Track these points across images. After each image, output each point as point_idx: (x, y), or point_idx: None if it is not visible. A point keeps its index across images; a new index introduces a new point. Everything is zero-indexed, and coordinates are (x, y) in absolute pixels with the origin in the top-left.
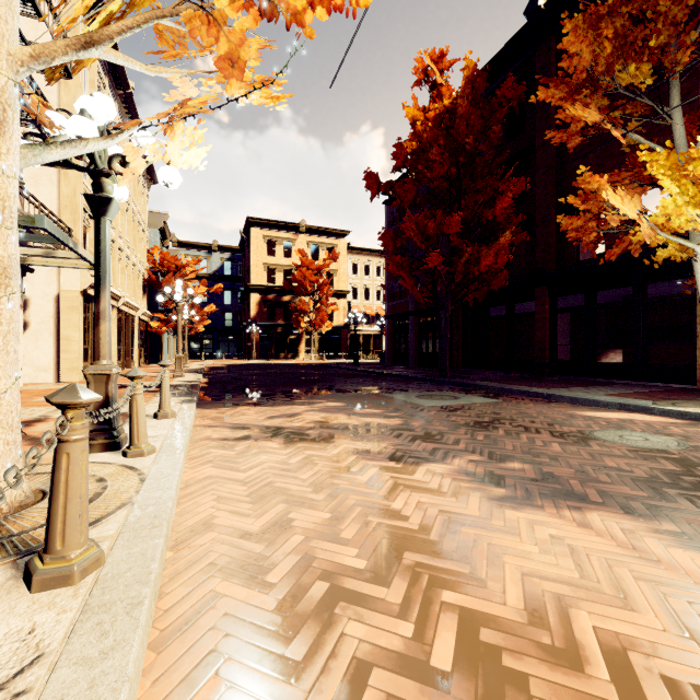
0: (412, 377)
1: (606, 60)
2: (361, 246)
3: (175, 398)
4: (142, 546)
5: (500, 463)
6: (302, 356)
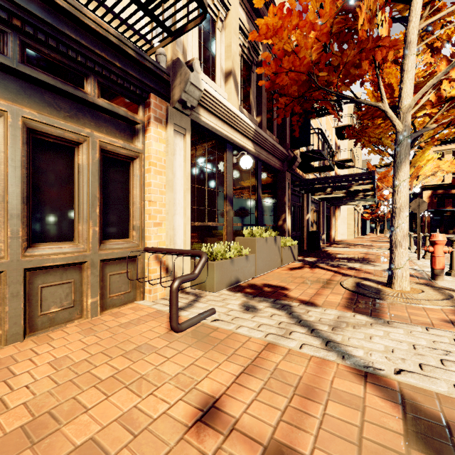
0: None
1: None
2: None
3: None
4: None
5: None
6: None
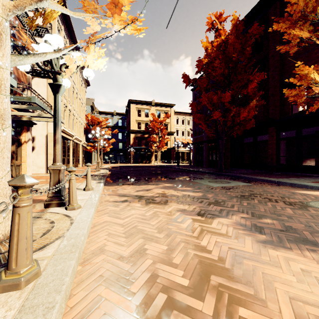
0: (205, 172)
1: (312, 5)
2: (180, 111)
3: (94, 181)
4: (63, 264)
5: (259, 219)
6: (153, 162)
